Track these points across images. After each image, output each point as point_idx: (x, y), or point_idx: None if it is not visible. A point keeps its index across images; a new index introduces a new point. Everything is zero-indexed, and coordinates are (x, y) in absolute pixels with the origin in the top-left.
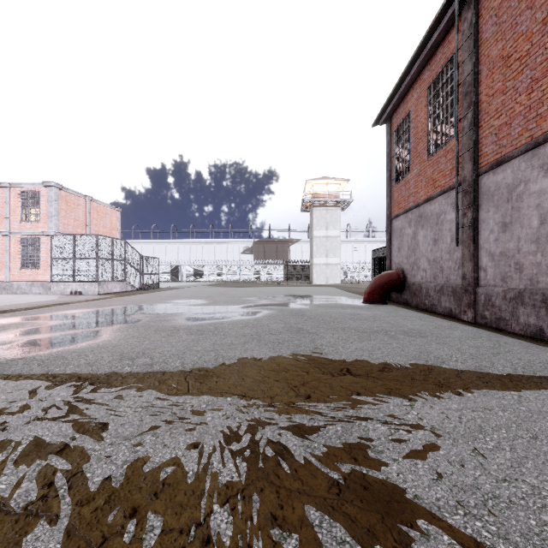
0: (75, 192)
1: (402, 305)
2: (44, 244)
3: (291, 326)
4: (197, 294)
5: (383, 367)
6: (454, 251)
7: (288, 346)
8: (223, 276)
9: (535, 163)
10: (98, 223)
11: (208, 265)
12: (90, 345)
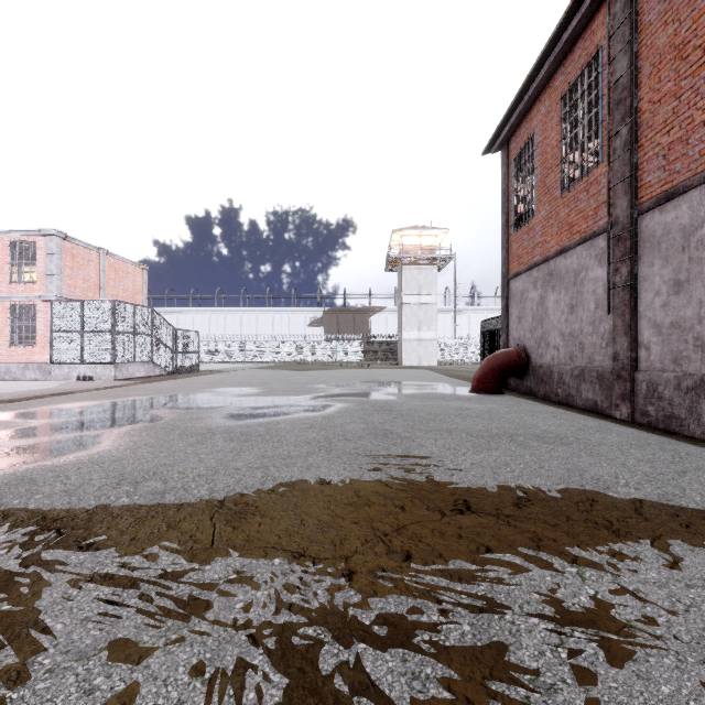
0: (85, 243)
1: (524, 395)
2: (41, 313)
3: (375, 427)
4: (247, 379)
5: (518, 497)
6: (600, 321)
7: (371, 460)
8: (284, 355)
9: None
10: (116, 286)
11: (264, 341)
12: (78, 459)
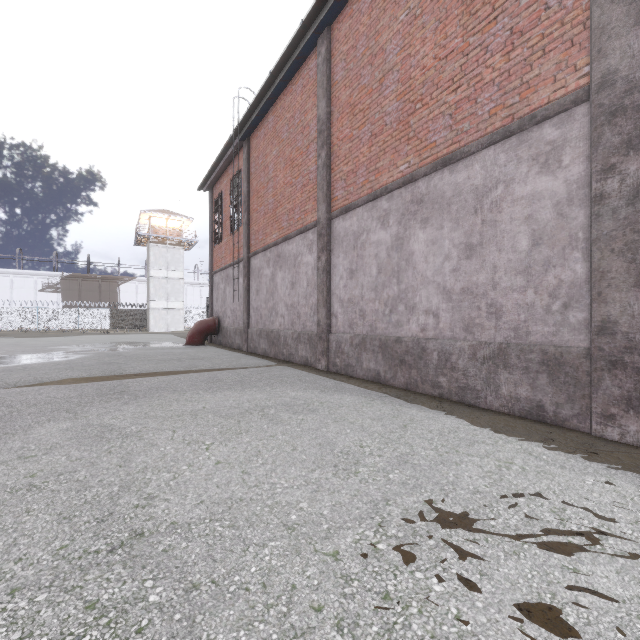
0: None
1: (217, 345)
2: None
3: (105, 362)
4: None
5: (158, 371)
6: (241, 304)
7: (98, 370)
8: (6, 323)
9: (265, 259)
10: None
11: None
12: None
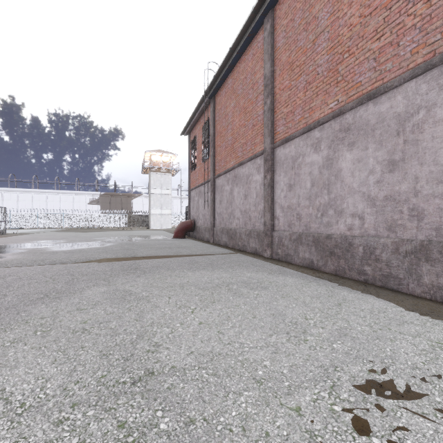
0: None
1: (193, 238)
2: None
3: (125, 248)
4: (52, 237)
5: (157, 255)
6: (209, 211)
7: (121, 253)
8: (70, 223)
9: (226, 179)
10: None
11: (54, 214)
12: (6, 259)
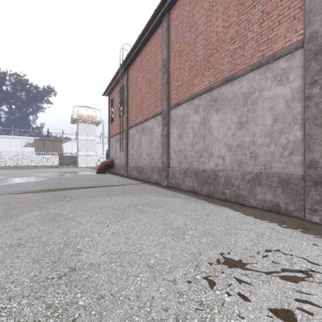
0: None
1: (112, 173)
2: None
3: (56, 181)
4: None
5: (83, 186)
6: (124, 153)
7: (52, 185)
8: (7, 162)
9: (136, 130)
10: None
11: None
12: None
